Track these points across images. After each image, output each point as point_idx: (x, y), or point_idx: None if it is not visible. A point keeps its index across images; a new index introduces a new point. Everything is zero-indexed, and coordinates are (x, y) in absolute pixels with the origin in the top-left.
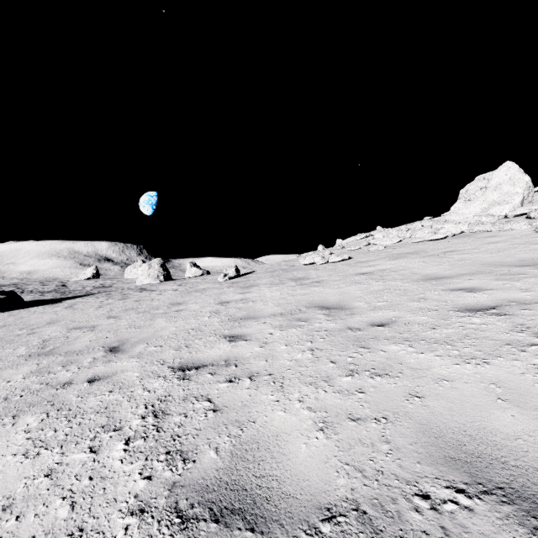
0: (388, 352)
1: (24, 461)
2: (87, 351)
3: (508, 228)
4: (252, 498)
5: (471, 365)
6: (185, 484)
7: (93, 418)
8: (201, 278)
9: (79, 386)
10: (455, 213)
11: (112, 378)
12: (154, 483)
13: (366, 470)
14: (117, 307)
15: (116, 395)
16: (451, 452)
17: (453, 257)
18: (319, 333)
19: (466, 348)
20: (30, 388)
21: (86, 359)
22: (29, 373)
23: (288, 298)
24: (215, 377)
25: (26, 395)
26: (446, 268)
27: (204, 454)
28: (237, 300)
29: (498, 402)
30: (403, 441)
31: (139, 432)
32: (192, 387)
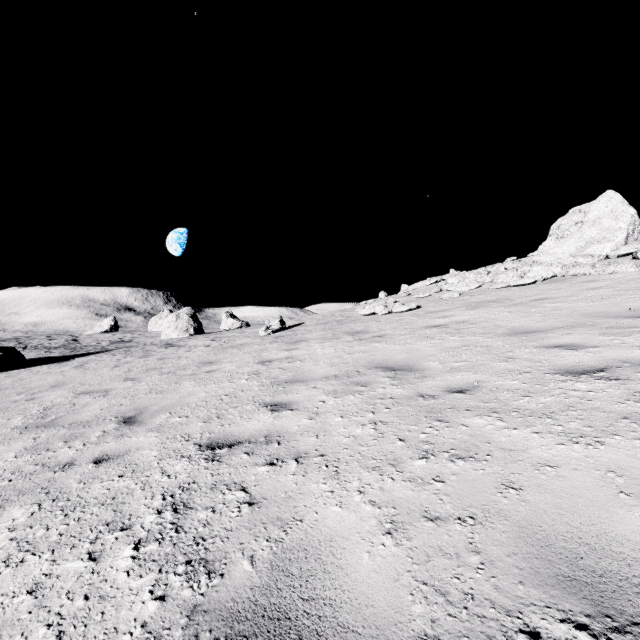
0: (472, 427)
1: (4, 570)
2: (95, 423)
3: (612, 270)
4: (298, 632)
5: (580, 445)
6: (209, 609)
7: (96, 512)
8: (239, 331)
9: (82, 468)
10: (544, 252)
11: (124, 458)
12: (168, 606)
13: (450, 592)
14: (136, 366)
15: (127, 481)
16: (564, 568)
17: (545, 306)
18: (382, 401)
19: (572, 422)
20: (22, 470)
21: (94, 432)
22: (23, 450)
23: (344, 357)
24: (252, 457)
25: (16, 479)
26: (538, 320)
27: (236, 565)
28: (281, 359)
29: (620, 497)
30: (497, 551)
31: (154, 532)
32: (223, 471)
